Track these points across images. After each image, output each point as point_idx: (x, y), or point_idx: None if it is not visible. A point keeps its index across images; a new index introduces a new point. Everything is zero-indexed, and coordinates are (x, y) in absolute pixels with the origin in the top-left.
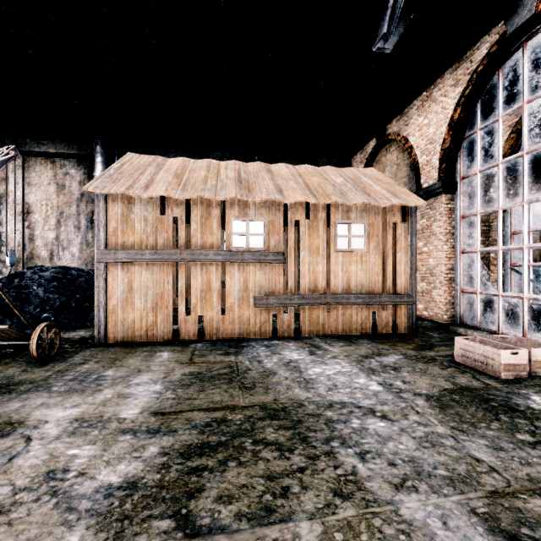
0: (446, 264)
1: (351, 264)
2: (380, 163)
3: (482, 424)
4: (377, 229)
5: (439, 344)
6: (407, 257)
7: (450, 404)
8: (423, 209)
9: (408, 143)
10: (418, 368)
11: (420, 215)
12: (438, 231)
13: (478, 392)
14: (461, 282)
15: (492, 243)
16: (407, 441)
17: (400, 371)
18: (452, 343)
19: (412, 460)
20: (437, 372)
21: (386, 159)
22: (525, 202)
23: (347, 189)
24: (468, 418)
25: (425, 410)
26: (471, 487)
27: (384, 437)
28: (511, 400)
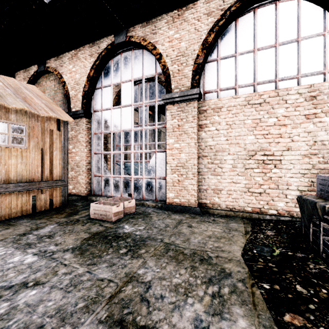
0: (86, 160)
1: (10, 158)
2: (42, 85)
3: (104, 253)
4: (37, 132)
5: (82, 209)
6: (61, 154)
7: (88, 248)
8: (72, 124)
9: (63, 78)
10: (68, 230)
11: (71, 128)
12: (81, 139)
13: (102, 233)
14: (94, 171)
15: (108, 149)
16: (55, 295)
17: (54, 237)
18: (89, 207)
19: (59, 310)
20: (80, 228)
21: (46, 84)
22: (122, 130)
23: (6, 93)
24: (97, 253)
25: (71, 260)
26: (99, 303)
27: (34, 304)
28: (117, 232)
